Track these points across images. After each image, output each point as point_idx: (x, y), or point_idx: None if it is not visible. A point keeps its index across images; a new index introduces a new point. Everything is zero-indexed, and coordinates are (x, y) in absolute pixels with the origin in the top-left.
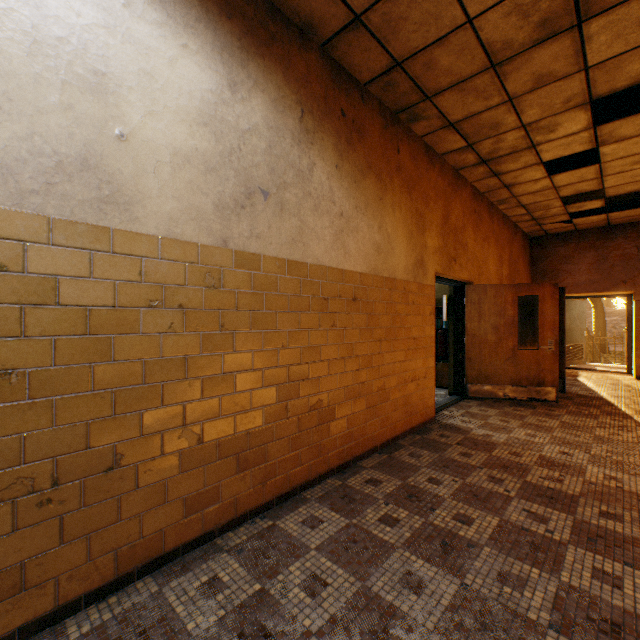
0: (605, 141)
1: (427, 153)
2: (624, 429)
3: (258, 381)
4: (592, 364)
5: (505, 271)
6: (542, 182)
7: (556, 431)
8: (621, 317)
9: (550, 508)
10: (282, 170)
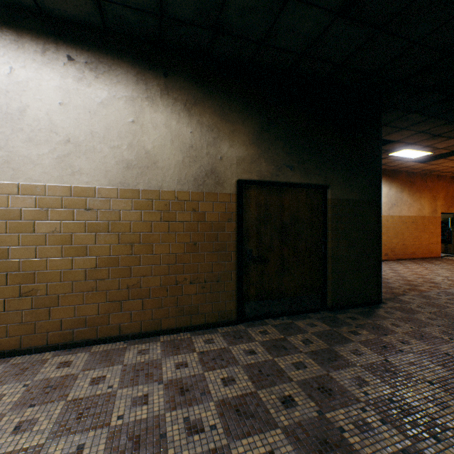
0: None
1: (437, 177)
2: None
3: (393, 237)
4: None
5: None
6: None
7: None
8: None
9: None
10: (397, 199)
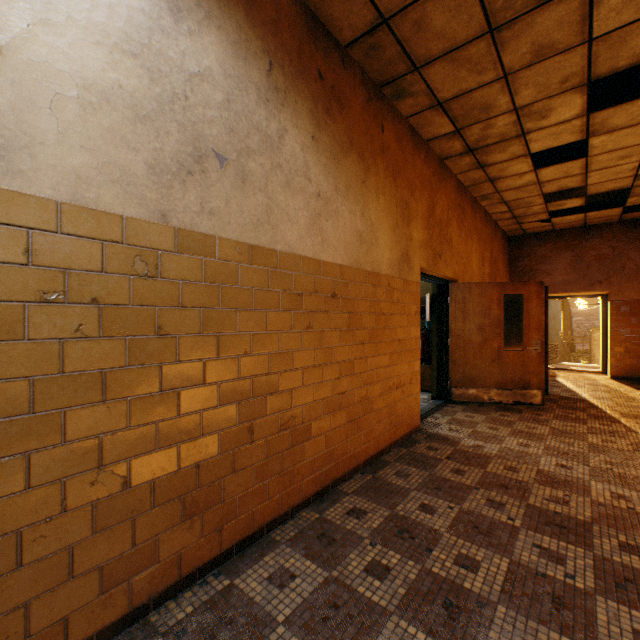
0: (596, 131)
1: (412, 137)
2: (616, 435)
3: (212, 398)
4: (566, 364)
5: (487, 270)
6: (527, 176)
7: (548, 439)
8: (584, 317)
9: (563, 541)
10: (244, 132)
